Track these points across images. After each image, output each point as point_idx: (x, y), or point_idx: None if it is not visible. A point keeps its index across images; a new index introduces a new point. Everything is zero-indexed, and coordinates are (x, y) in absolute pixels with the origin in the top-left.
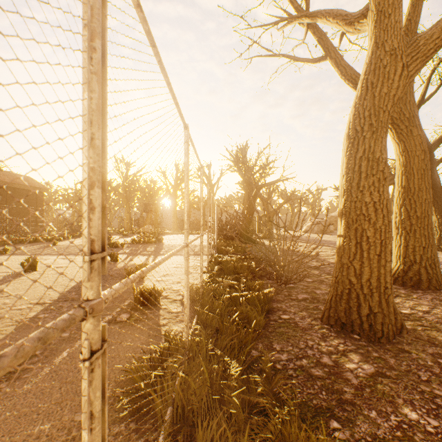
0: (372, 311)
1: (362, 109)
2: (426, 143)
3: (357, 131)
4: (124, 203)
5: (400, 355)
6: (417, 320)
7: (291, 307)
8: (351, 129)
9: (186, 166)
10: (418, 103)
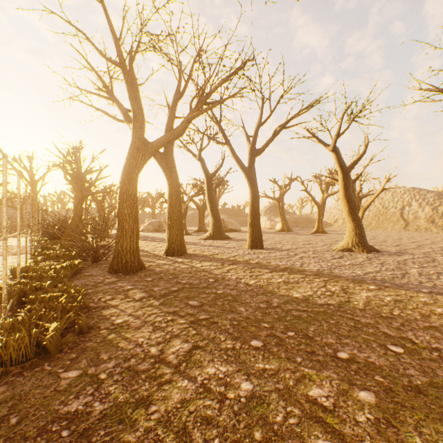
0: (127, 261)
1: (125, 170)
2: (208, 173)
3: (123, 180)
4: None
5: (134, 275)
6: (156, 266)
7: (94, 270)
8: (121, 178)
9: (19, 194)
10: (200, 149)
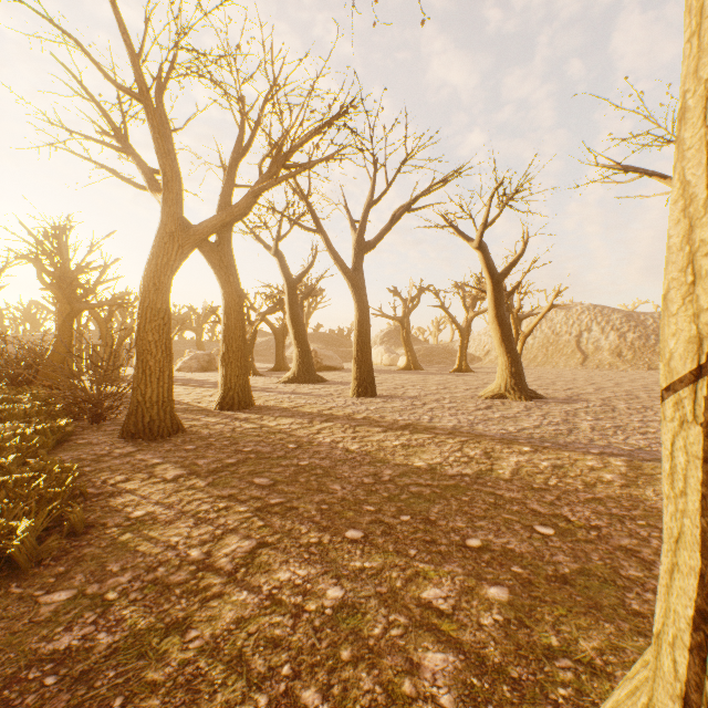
0: (153, 419)
1: (150, 270)
2: (290, 277)
3: (146, 286)
4: None
5: (165, 442)
6: (202, 426)
7: (94, 436)
8: (143, 283)
9: None
10: (277, 238)
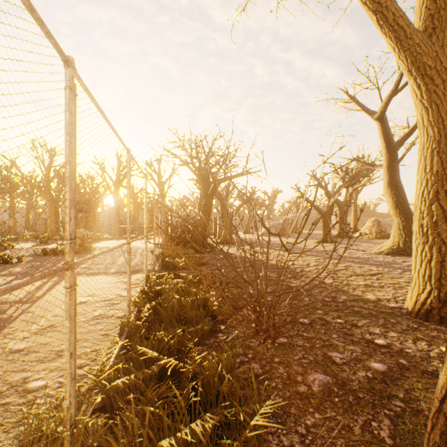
0: None
1: None
2: (391, 141)
3: None
4: (47, 201)
5: None
6: None
7: (315, 445)
8: None
9: None
10: (391, 93)
